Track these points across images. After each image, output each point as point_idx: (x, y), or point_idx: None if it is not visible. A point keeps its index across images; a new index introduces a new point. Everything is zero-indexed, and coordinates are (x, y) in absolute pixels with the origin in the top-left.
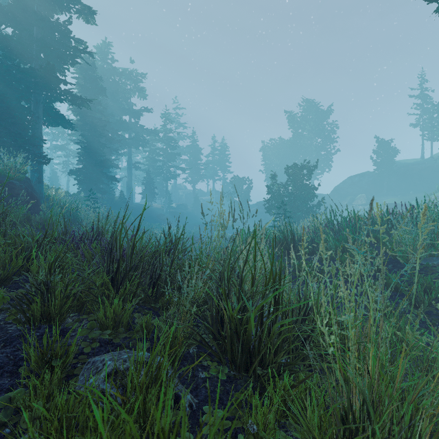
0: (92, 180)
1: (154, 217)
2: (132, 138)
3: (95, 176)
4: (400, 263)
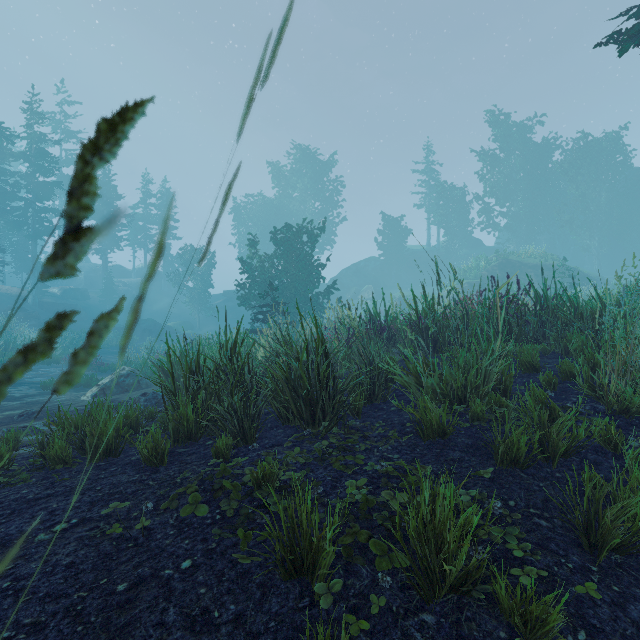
0: None
1: None
2: None
3: None
4: None
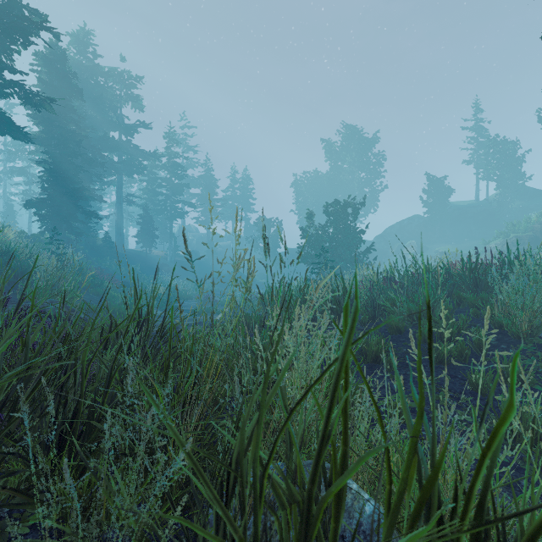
0: (60, 216)
1: (154, 268)
2: (122, 161)
3: (66, 211)
4: (506, 335)
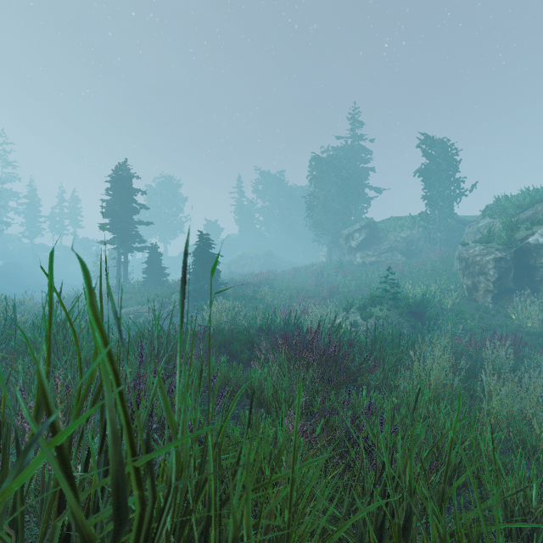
0: None
1: None
2: None
3: None
4: None
